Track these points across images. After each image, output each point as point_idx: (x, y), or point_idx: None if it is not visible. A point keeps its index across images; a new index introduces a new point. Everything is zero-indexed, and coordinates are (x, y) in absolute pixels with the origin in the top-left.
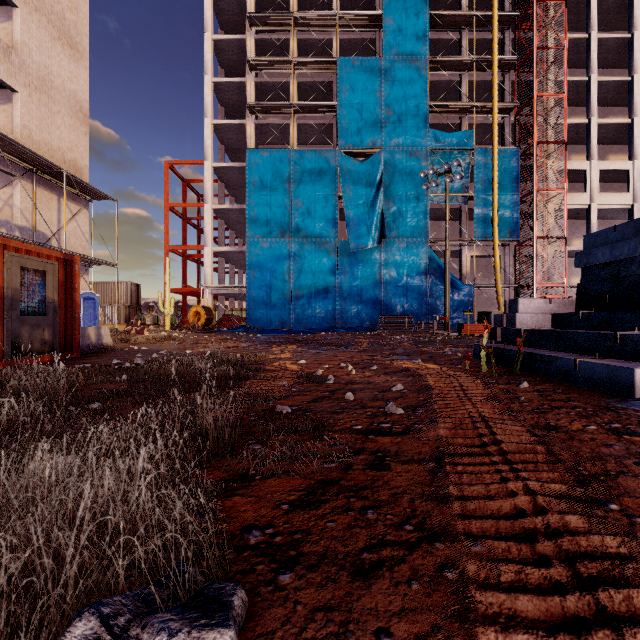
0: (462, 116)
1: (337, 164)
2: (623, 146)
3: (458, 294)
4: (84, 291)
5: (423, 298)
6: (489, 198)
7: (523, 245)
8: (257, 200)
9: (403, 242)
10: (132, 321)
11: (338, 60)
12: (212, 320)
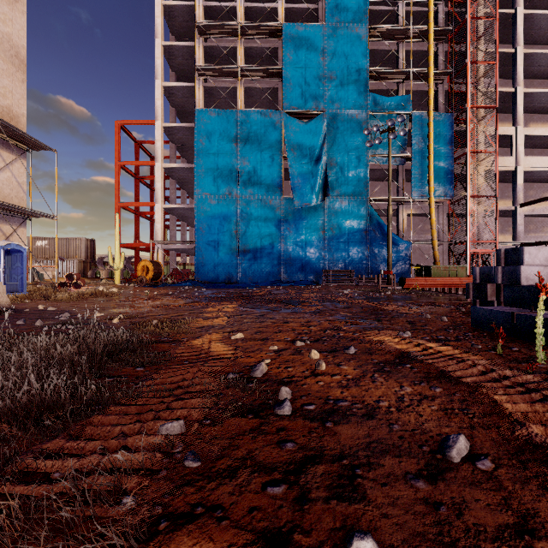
0: (399, 83)
1: (282, 125)
2: (542, 115)
3: (396, 249)
4: (7, 242)
5: (363, 253)
6: (425, 159)
7: (456, 204)
8: (205, 158)
9: (345, 200)
10: (87, 275)
11: (283, 25)
12: (160, 274)
